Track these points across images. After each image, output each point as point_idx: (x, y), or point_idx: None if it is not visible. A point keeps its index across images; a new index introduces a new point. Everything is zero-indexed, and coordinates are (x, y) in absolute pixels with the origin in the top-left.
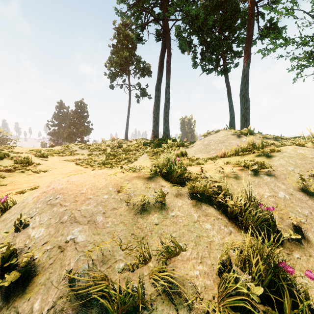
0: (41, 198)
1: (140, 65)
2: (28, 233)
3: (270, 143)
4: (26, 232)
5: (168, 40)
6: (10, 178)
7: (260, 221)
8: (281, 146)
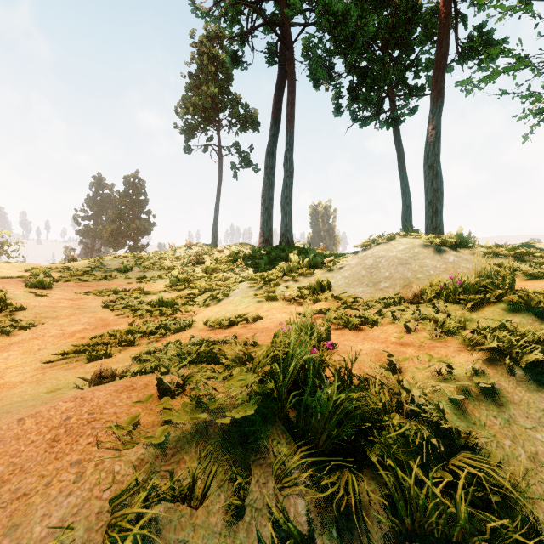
0: None
1: (238, 110)
2: None
3: (511, 268)
4: None
5: (290, 62)
6: None
7: None
8: (539, 276)
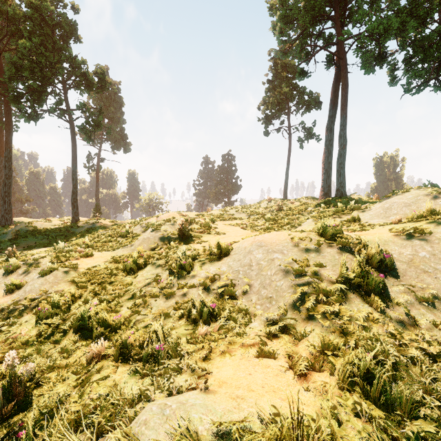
0: (253, 244)
1: (303, 97)
2: (255, 256)
3: None
4: (254, 255)
5: (343, 68)
6: (205, 238)
7: (377, 261)
8: None
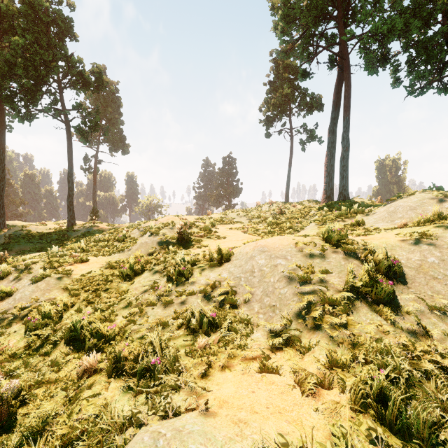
0: (255, 249)
1: (305, 99)
2: (257, 262)
3: None
4: (256, 261)
5: (346, 69)
6: (205, 242)
7: (385, 267)
8: None
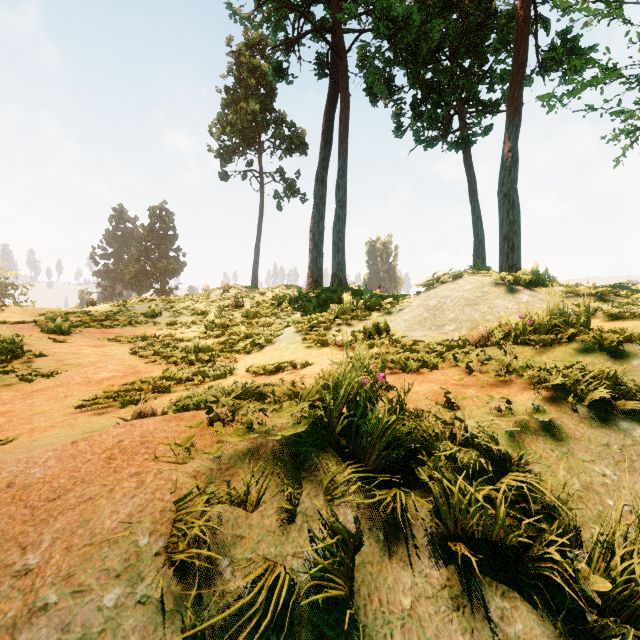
0: None
1: (283, 130)
2: None
3: (591, 308)
4: None
5: (343, 75)
6: None
7: None
8: (621, 317)
